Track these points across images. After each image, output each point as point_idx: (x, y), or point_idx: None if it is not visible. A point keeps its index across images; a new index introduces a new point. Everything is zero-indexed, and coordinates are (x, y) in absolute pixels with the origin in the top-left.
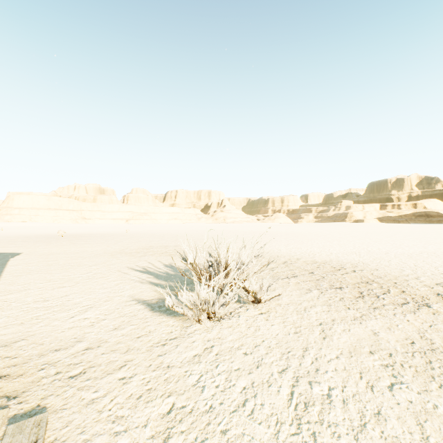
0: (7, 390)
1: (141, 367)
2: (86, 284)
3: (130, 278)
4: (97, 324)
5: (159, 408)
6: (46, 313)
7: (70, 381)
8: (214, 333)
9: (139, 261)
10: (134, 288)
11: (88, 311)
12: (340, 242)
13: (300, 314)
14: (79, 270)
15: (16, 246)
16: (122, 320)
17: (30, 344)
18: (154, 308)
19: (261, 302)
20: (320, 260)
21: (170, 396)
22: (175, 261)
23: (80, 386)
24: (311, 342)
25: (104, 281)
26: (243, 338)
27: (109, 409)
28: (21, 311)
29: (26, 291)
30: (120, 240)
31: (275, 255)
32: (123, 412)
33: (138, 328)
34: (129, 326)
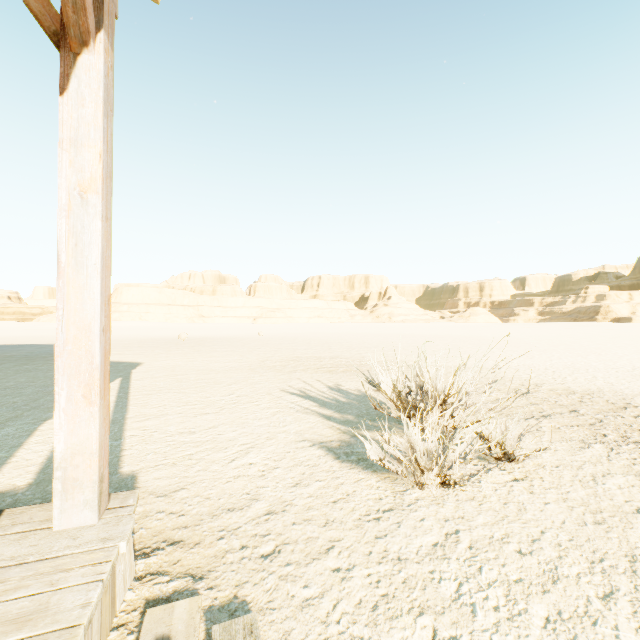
0: (187, 564)
1: (357, 553)
2: (234, 411)
3: (288, 405)
4: (269, 475)
5: (413, 632)
6: (197, 451)
7: (265, 563)
8: (450, 508)
9: (290, 379)
10: (299, 422)
11: (250, 453)
12: (601, 357)
13: (589, 488)
14: (217, 389)
15: (134, 354)
16: (301, 472)
17: (194, 496)
18: (338, 455)
19: (515, 460)
20: (580, 389)
21: (423, 613)
22: (341, 382)
23: (281, 574)
24: (637, 545)
25: (254, 408)
26: (504, 522)
27: (335, 621)
28: (168, 446)
29: (164, 417)
30: (253, 347)
31: (495, 377)
32: (359, 630)
33: (328, 486)
34: (314, 482)
